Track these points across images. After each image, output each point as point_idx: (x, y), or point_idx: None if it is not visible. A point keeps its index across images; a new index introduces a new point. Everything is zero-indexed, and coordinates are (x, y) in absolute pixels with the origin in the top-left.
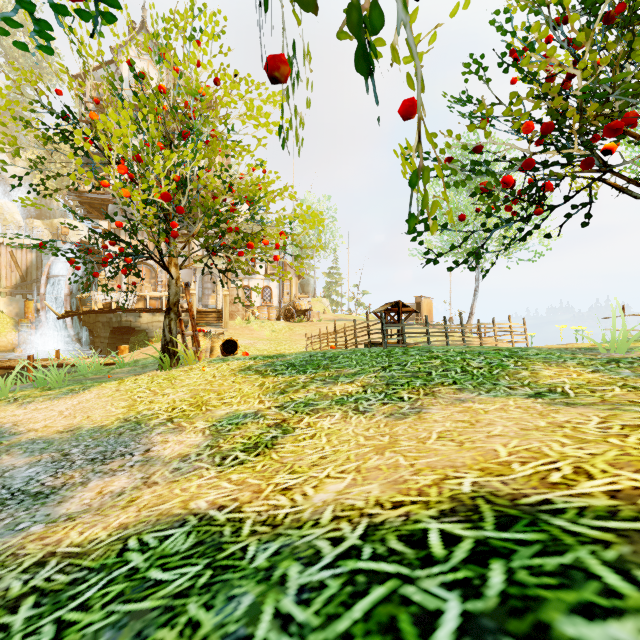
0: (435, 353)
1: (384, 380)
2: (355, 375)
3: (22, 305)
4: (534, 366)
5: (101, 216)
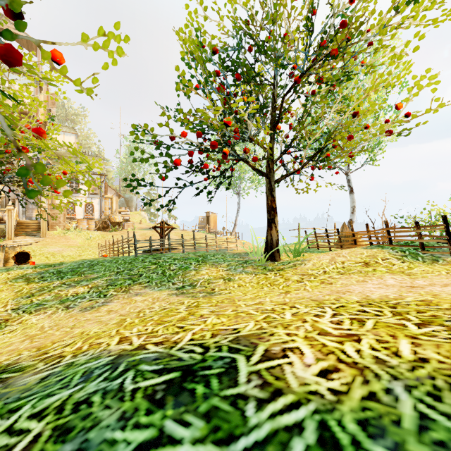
0: (160, 260)
1: (109, 282)
2: (94, 279)
3: None
4: (203, 267)
5: None
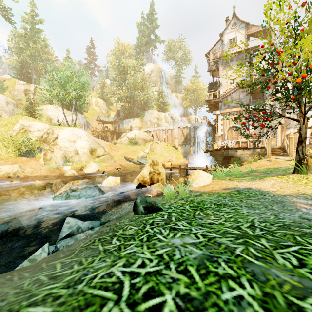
0: None
1: None
2: None
3: (185, 149)
4: None
5: (215, 109)
